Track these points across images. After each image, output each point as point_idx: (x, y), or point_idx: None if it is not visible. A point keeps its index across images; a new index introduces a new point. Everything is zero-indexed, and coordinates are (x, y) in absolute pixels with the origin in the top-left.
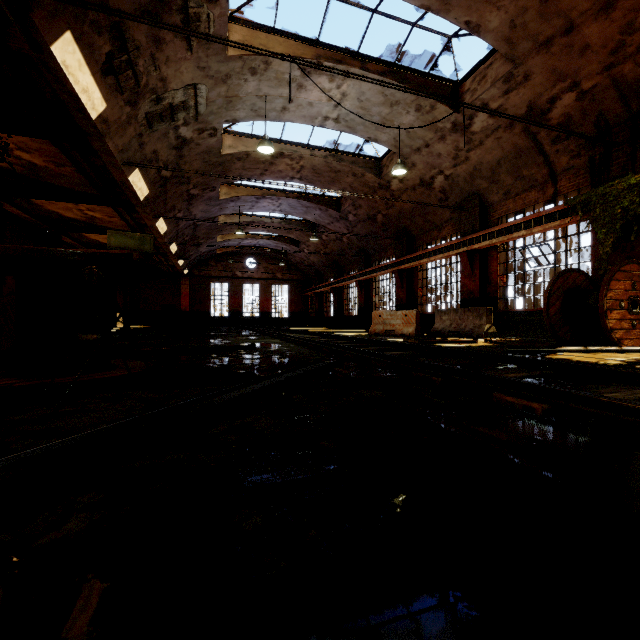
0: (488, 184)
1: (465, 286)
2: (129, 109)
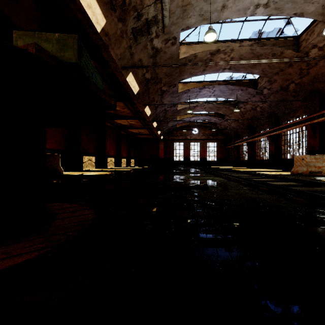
0: None
1: None
2: (121, 25)
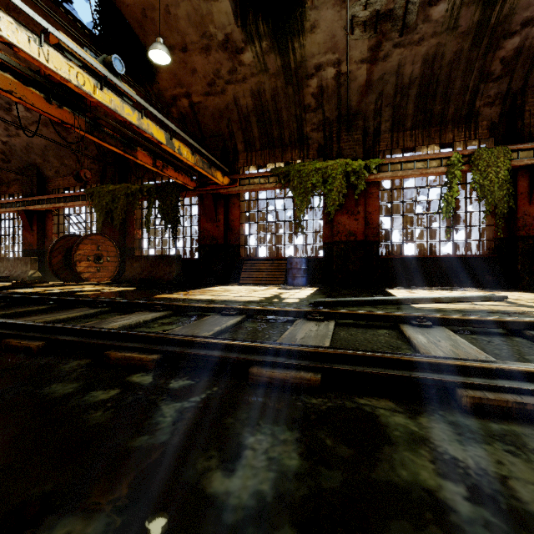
0: (42, 161)
1: (26, 239)
2: None
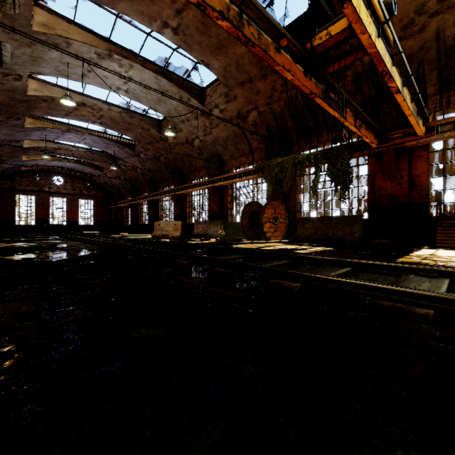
0: (223, 149)
1: (212, 207)
2: None
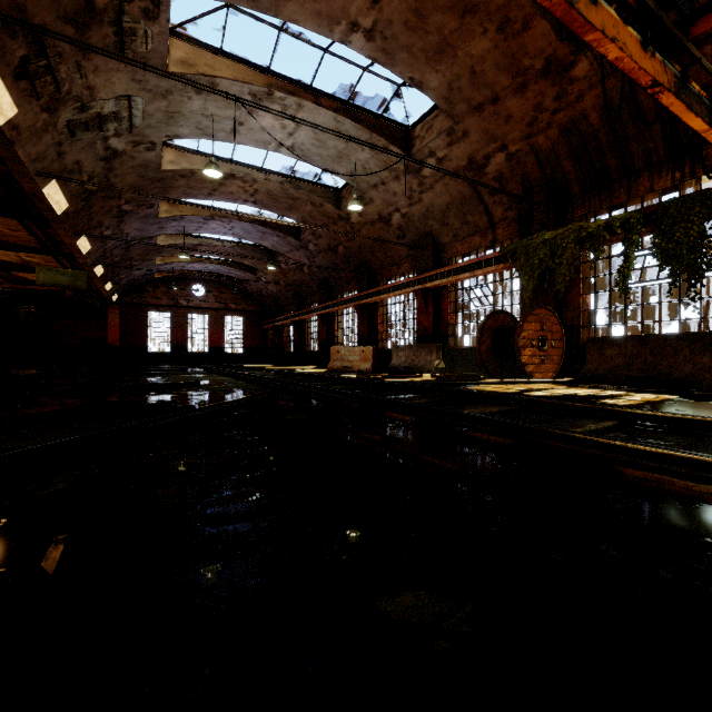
0: (440, 226)
1: (420, 323)
2: (46, 116)
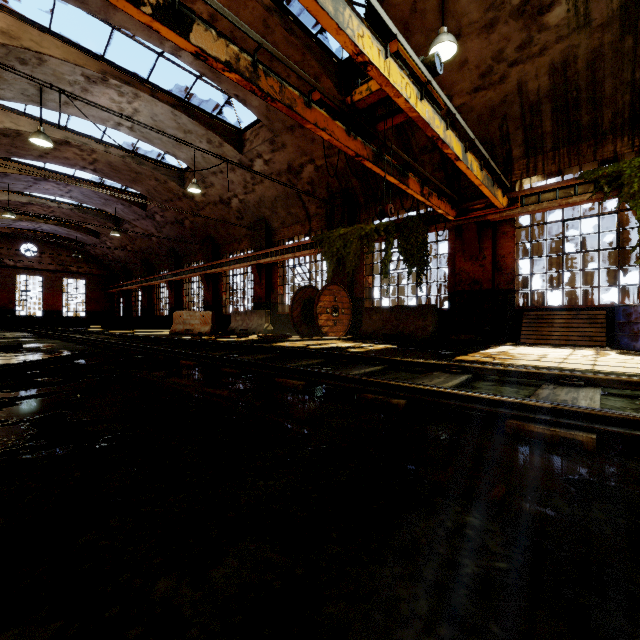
0: (271, 213)
1: (256, 292)
2: None
